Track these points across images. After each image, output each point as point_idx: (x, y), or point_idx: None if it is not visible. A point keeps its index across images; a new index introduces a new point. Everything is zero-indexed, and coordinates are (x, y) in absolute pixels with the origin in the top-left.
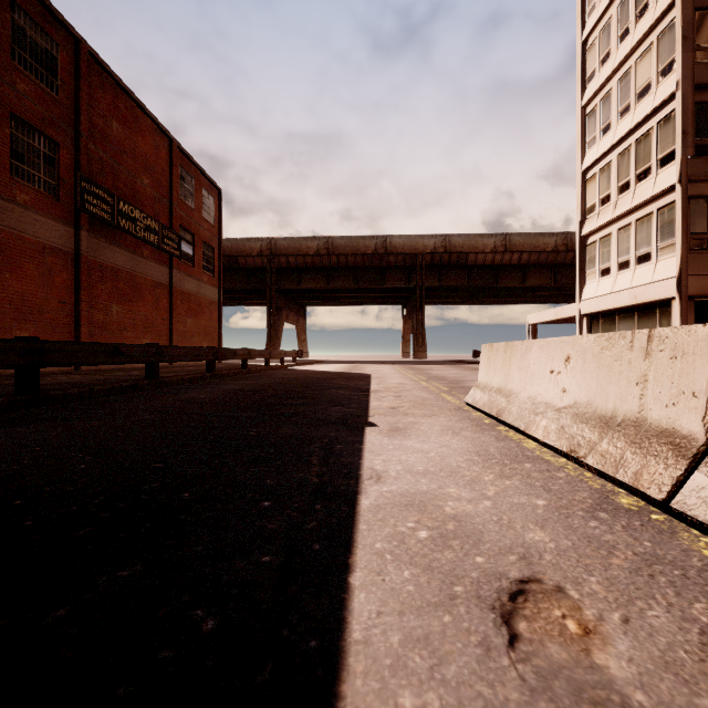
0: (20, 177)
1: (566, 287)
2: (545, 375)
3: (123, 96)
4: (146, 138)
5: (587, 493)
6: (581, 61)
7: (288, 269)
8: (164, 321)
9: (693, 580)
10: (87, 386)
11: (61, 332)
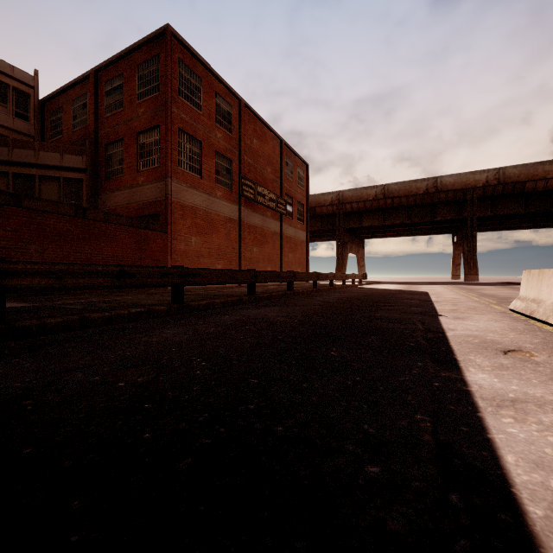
0: (218, 183)
1: None
2: None
3: (258, 123)
4: (269, 144)
5: None
6: None
7: (351, 212)
8: (277, 256)
9: None
10: (267, 293)
11: (233, 264)
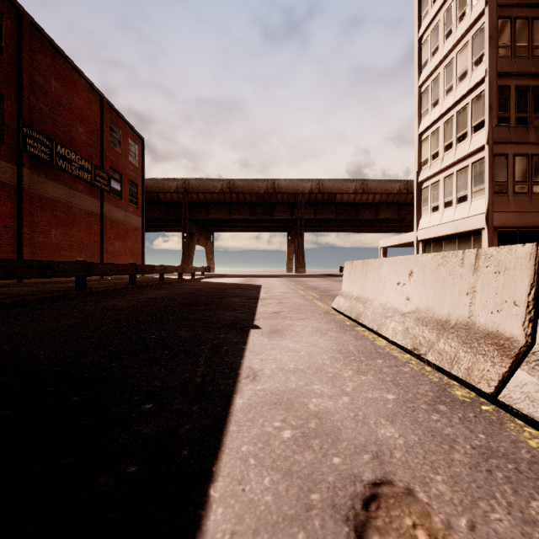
0: None
1: (407, 220)
2: (393, 286)
3: (60, 60)
4: (81, 95)
5: (429, 387)
6: (418, 52)
7: (198, 203)
8: (96, 243)
9: (525, 474)
10: (21, 296)
11: (5, 251)
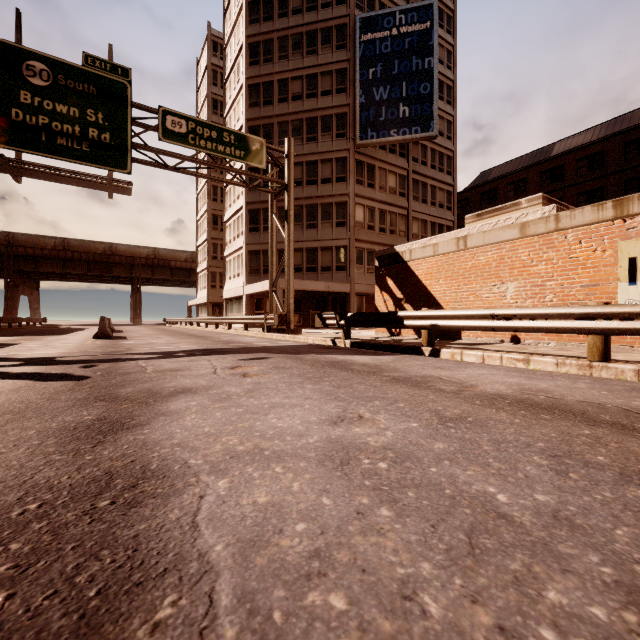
0: None
1: None
2: None
3: None
4: None
5: None
6: (197, 203)
7: (25, 256)
8: None
9: None
10: None
11: None
